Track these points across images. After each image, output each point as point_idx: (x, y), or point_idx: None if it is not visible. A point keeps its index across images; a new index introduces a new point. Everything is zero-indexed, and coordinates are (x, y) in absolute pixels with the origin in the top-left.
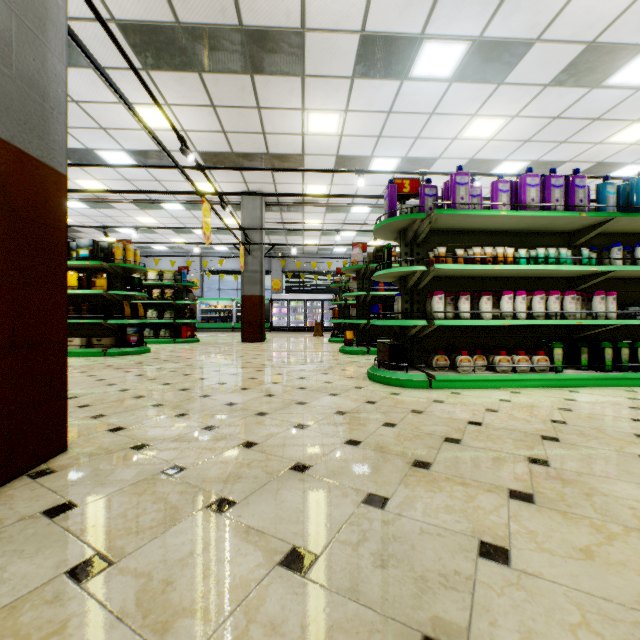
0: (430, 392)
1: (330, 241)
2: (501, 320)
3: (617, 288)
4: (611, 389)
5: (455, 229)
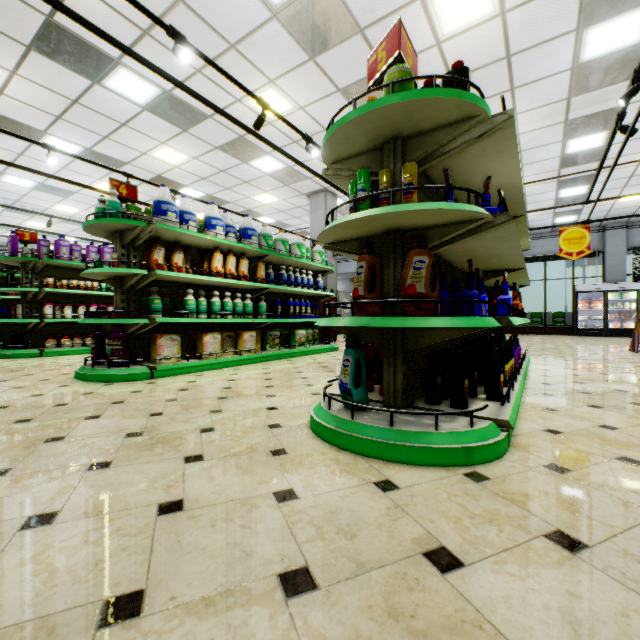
0: (41, 358)
1: None
2: None
3: None
4: None
5: (65, 267)
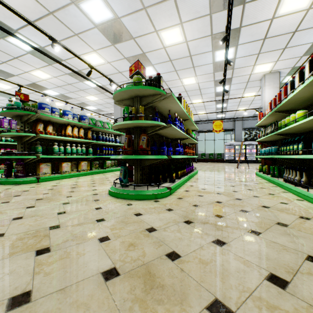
0: None
1: None
2: None
3: None
4: None
5: None
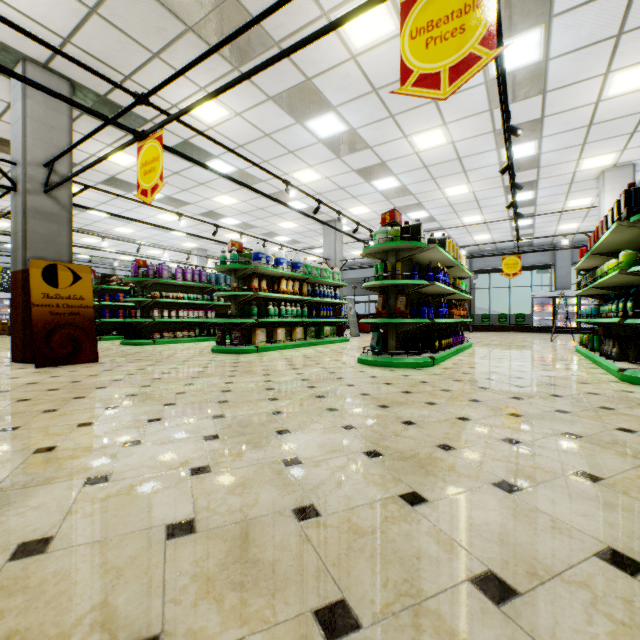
0: (155, 345)
1: (7, 238)
2: (179, 319)
3: (217, 308)
4: (212, 341)
5: (162, 283)
